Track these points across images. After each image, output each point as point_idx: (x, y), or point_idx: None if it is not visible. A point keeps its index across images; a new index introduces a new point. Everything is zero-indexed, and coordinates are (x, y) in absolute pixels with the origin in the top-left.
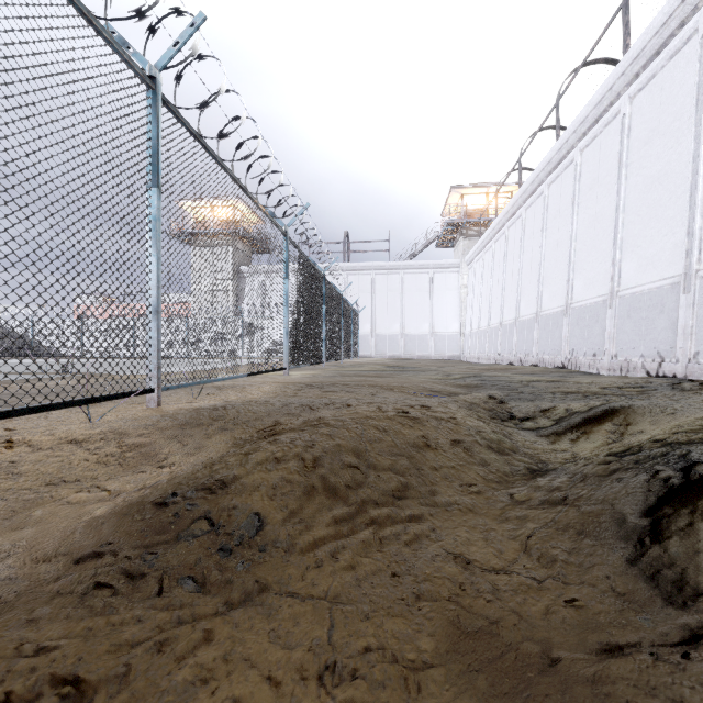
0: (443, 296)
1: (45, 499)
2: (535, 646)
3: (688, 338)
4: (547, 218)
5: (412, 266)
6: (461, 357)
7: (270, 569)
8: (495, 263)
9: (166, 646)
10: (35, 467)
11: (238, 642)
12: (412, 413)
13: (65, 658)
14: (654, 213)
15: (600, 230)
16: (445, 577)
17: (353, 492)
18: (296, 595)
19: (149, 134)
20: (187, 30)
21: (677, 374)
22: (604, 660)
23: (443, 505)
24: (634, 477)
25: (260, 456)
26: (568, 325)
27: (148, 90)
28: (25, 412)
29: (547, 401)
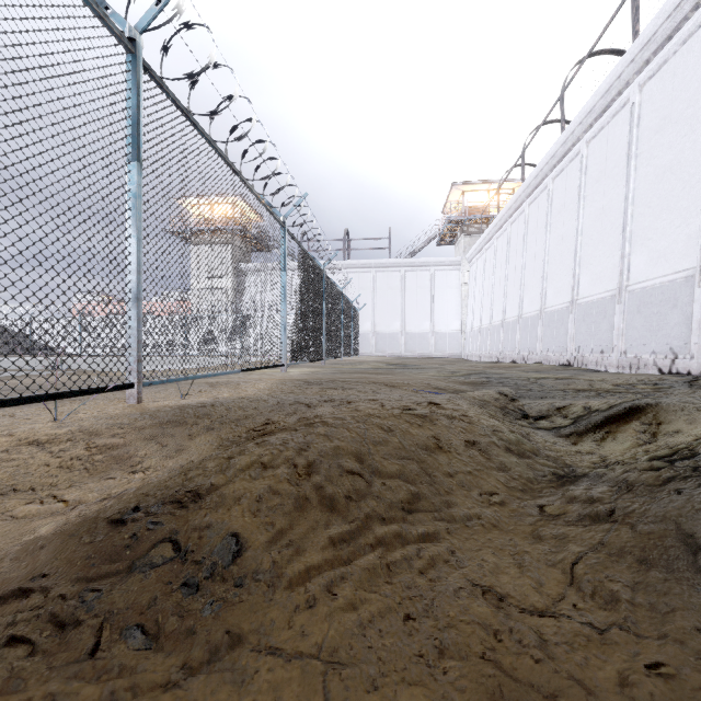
0: (444, 293)
1: None
2: None
3: None
4: (551, 212)
5: (413, 263)
6: (462, 355)
7: (247, 613)
8: (497, 259)
9: None
10: None
11: None
12: (420, 411)
13: None
14: (665, 204)
15: (607, 223)
16: (474, 622)
17: (354, 505)
18: (278, 653)
19: (129, 102)
20: None
21: (691, 370)
22: None
23: (461, 520)
24: (697, 488)
25: (244, 461)
26: (574, 322)
27: (128, 54)
28: None
29: (559, 399)
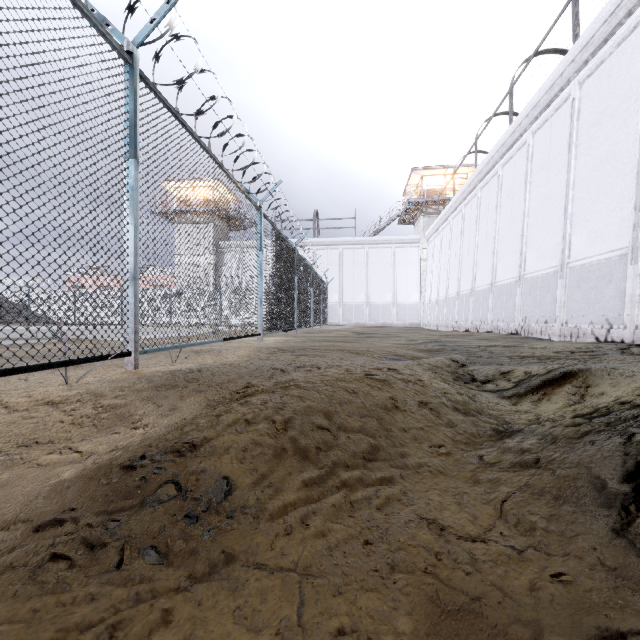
0: (404, 268)
1: (15, 461)
2: (525, 630)
3: (635, 306)
4: (501, 196)
5: (376, 241)
6: (421, 325)
7: (238, 538)
8: (453, 238)
9: (119, 630)
10: (9, 428)
11: (200, 623)
12: (380, 375)
13: None
14: (602, 190)
15: (551, 206)
16: (420, 545)
17: (323, 454)
18: (264, 567)
19: (127, 107)
20: (163, 7)
21: (625, 339)
22: None
23: (413, 467)
24: (608, 440)
25: (231, 418)
26: (521, 295)
27: (126, 65)
28: None
29: (505, 364)
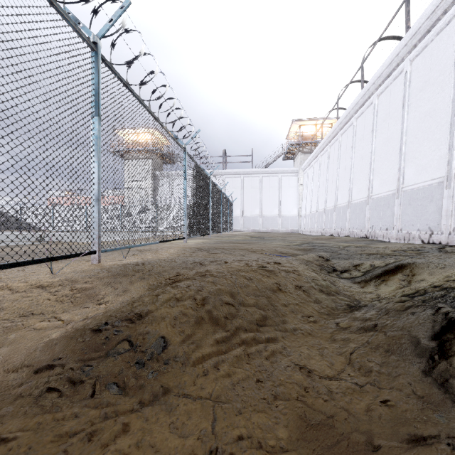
0: (287, 191)
1: (18, 326)
2: (361, 436)
3: (449, 218)
4: (355, 140)
5: (267, 172)
6: (299, 231)
7: (171, 377)
8: (321, 169)
9: (95, 436)
10: (13, 304)
11: (147, 432)
12: (269, 267)
13: (19, 447)
14: (426, 136)
15: (390, 147)
16: (294, 382)
17: (229, 322)
18: (189, 396)
19: (93, 81)
20: (118, 11)
21: (442, 241)
22: (413, 448)
23: (291, 331)
24: (423, 311)
25: (166, 297)
26: (369, 210)
27: (92, 51)
28: (6, 267)
29: (357, 259)
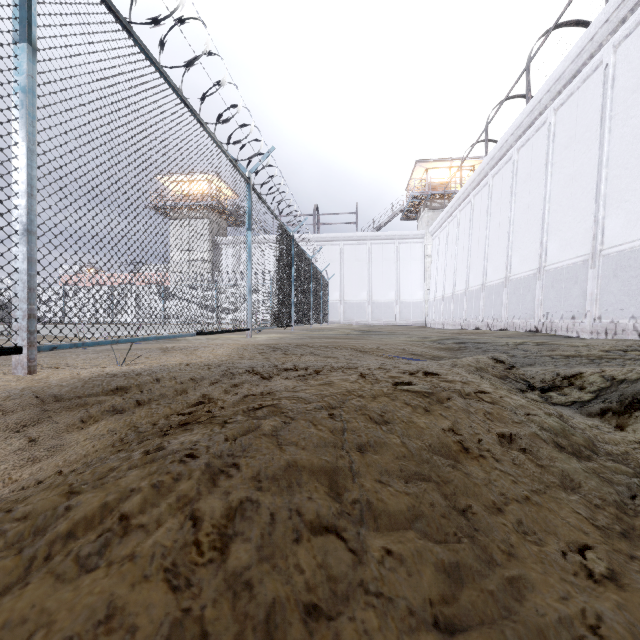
0: (408, 265)
1: None
2: None
3: None
4: (516, 182)
5: (378, 237)
6: (426, 323)
7: None
8: (460, 231)
9: None
10: None
11: None
12: (419, 386)
13: None
14: None
15: (578, 188)
16: None
17: (325, 636)
18: None
19: None
20: None
21: None
22: None
23: None
24: None
25: (84, 511)
26: (542, 288)
27: None
28: None
29: (550, 366)
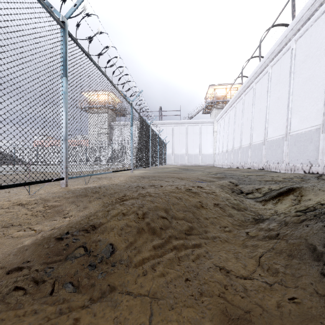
0: (205, 136)
1: None
2: None
3: (324, 155)
4: (255, 99)
5: (191, 122)
6: (214, 165)
7: (117, 277)
8: (230, 120)
9: None
10: None
11: None
12: (193, 190)
13: None
14: (307, 95)
15: (280, 104)
16: (216, 281)
17: (163, 232)
18: (131, 294)
19: (62, 50)
20: None
21: (319, 171)
22: None
23: (211, 238)
24: (315, 224)
25: (115, 212)
26: (265, 149)
27: (61, 28)
28: None
29: (257, 184)
